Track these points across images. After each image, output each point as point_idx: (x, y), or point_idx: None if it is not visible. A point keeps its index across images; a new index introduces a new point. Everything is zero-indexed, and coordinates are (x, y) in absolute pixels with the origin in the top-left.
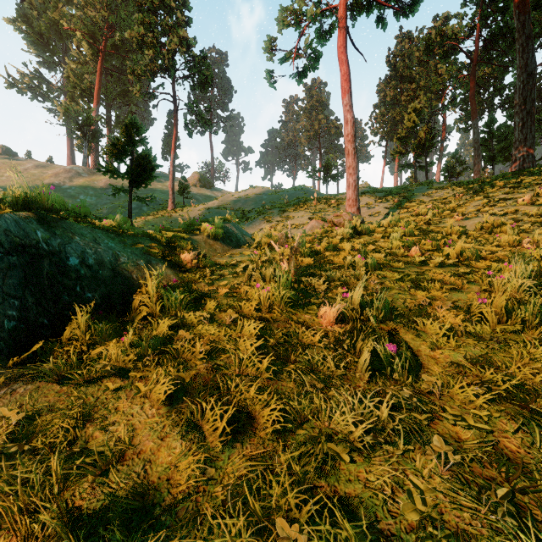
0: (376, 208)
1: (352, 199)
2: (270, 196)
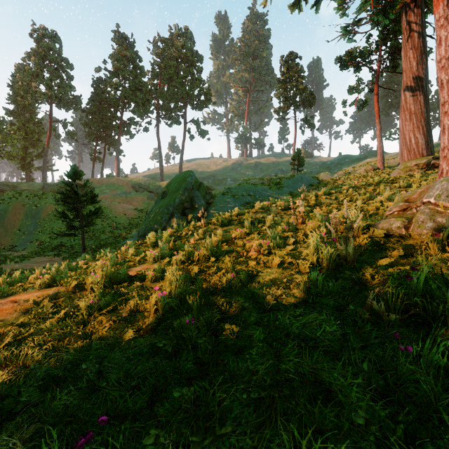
0: None
1: (379, 160)
2: (350, 159)
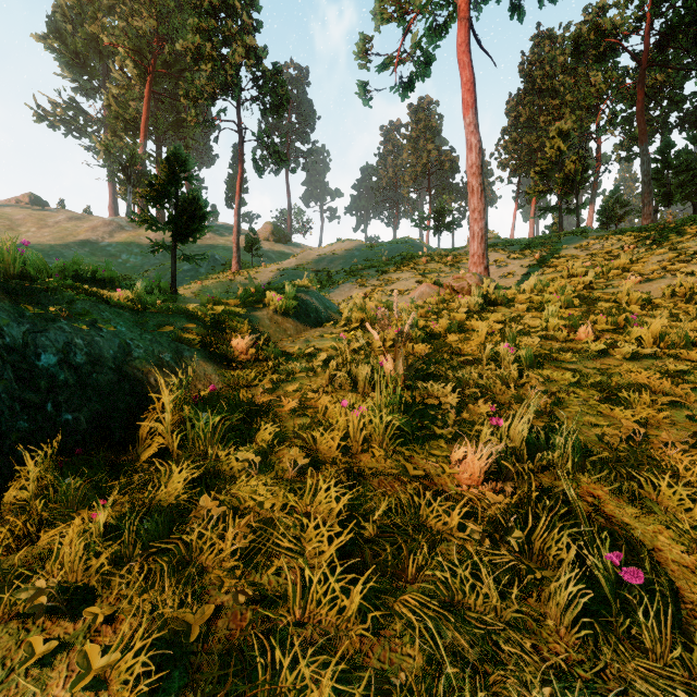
0: (509, 267)
1: (478, 254)
2: (364, 251)
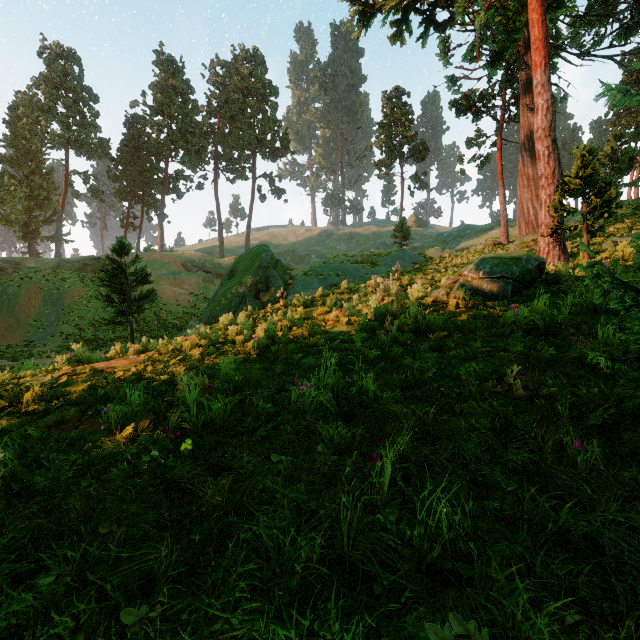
0: None
1: (503, 232)
2: (472, 230)
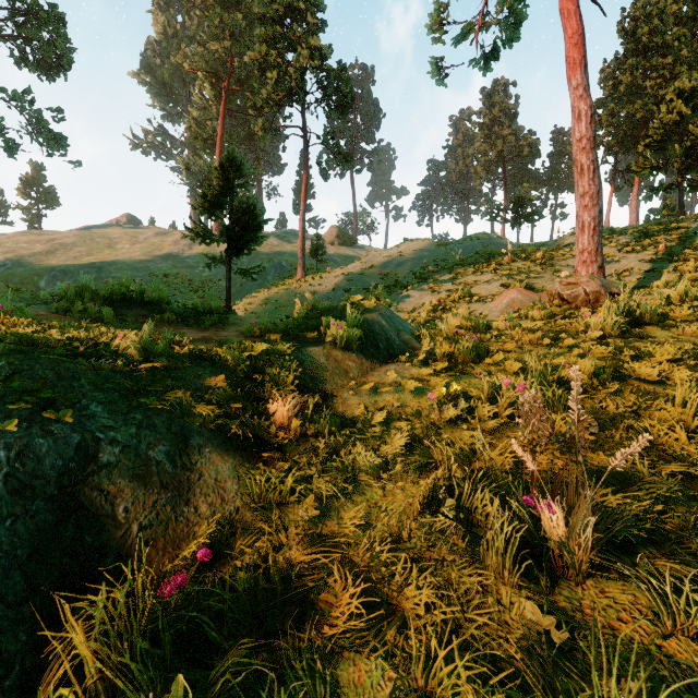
0: (622, 263)
1: (589, 251)
2: (434, 251)
